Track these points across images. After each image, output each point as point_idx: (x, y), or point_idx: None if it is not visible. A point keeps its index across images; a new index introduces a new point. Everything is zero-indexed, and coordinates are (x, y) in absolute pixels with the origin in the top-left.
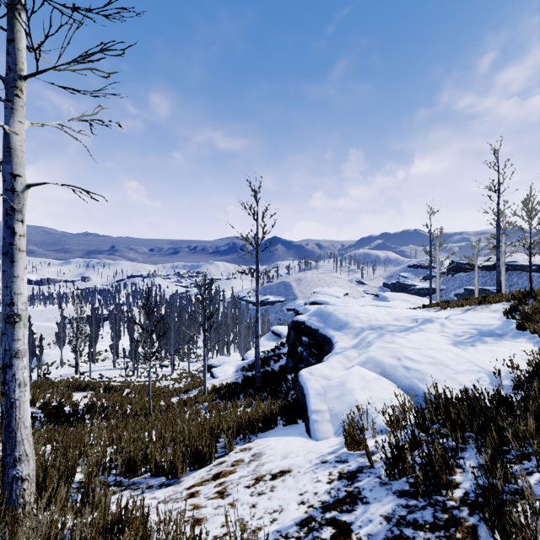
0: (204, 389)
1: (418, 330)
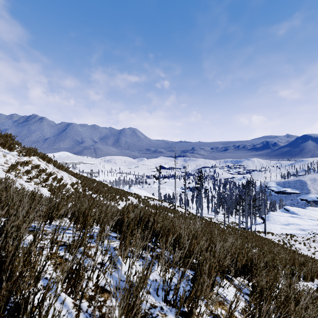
0: (239, 226)
1: (284, 225)
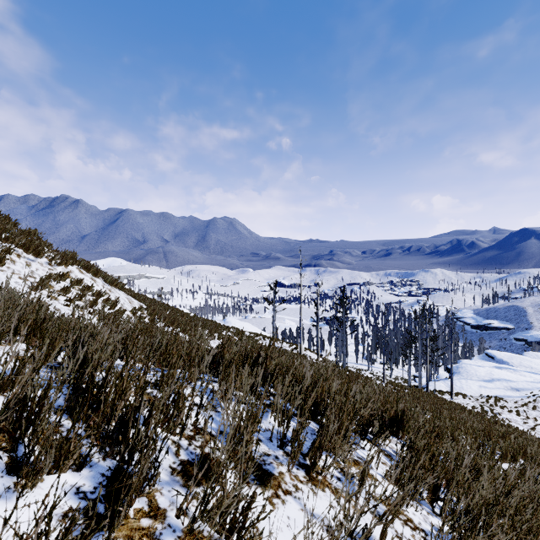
0: (409, 383)
1: (485, 381)
